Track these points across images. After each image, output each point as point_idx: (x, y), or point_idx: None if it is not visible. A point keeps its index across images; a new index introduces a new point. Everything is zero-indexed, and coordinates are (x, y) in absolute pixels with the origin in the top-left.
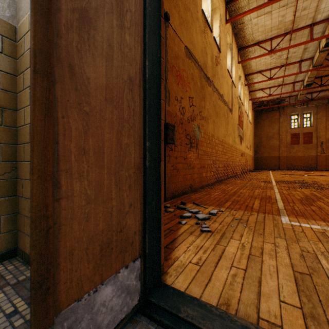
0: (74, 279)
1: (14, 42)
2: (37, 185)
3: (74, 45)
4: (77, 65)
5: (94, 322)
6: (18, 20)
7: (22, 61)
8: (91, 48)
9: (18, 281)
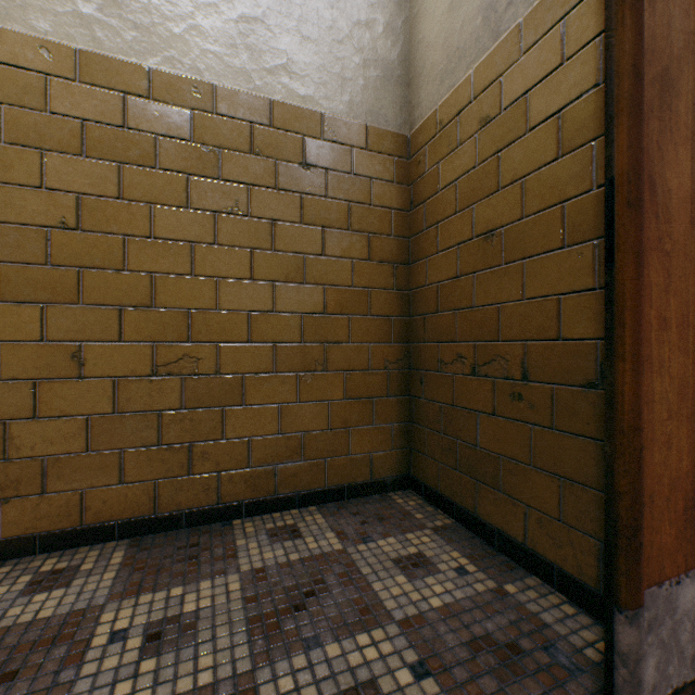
0: (653, 545)
1: (405, 161)
2: (630, 378)
3: (653, 141)
4: (656, 174)
5: (675, 639)
6: (410, 125)
7: (419, 187)
8: (672, 133)
9: (435, 526)
